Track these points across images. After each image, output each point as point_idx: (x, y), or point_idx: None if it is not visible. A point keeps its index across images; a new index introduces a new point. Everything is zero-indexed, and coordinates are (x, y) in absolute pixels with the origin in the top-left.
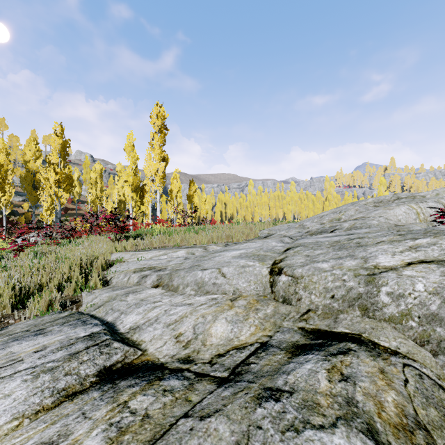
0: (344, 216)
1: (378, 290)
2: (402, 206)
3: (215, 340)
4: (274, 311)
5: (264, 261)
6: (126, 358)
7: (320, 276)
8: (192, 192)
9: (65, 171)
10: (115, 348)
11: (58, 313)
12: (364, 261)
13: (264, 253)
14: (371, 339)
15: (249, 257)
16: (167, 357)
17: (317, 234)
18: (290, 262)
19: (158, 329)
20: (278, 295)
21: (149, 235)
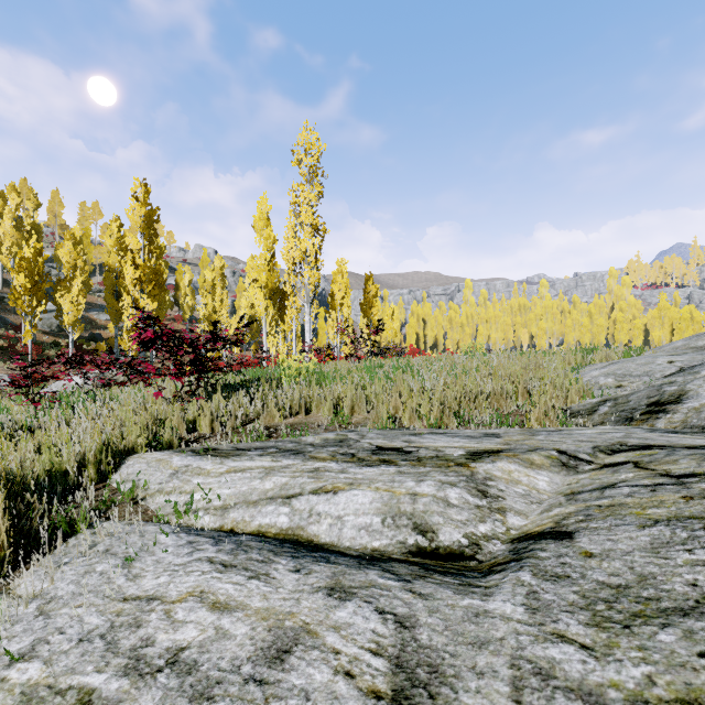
0: None
1: None
2: None
3: None
4: None
5: None
6: None
7: None
8: (371, 297)
9: (151, 263)
10: None
11: None
12: None
13: None
14: None
15: None
16: None
17: None
18: None
19: None
20: None
21: (272, 384)
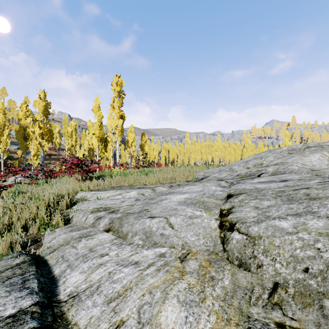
0: (265, 161)
1: None
2: (316, 154)
3: None
4: (233, 283)
5: (210, 209)
6: None
7: (283, 239)
8: (144, 142)
9: (47, 126)
10: None
11: (14, 257)
12: None
13: (208, 199)
14: None
15: (195, 205)
16: None
17: (246, 177)
18: (240, 215)
19: (97, 307)
20: (232, 255)
21: (109, 176)
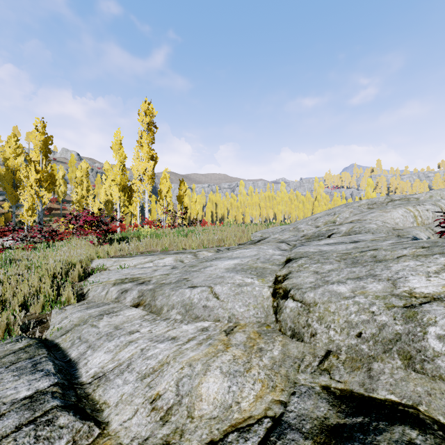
0: (339, 218)
1: (424, 330)
2: (400, 209)
3: (206, 407)
4: (283, 353)
5: (264, 276)
6: (75, 444)
7: (339, 304)
8: (183, 193)
9: (47, 169)
10: (60, 426)
11: (14, 341)
12: (393, 285)
13: (262, 265)
14: (434, 417)
15: (246, 271)
16: (136, 444)
17: (314, 239)
18: (296, 281)
19: (129, 384)
20: (285, 325)
21: (136, 238)
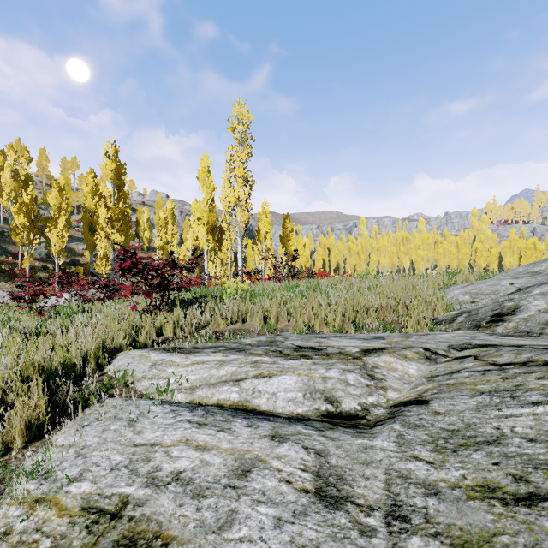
0: None
1: None
2: None
3: None
4: None
5: None
6: None
7: None
8: (288, 232)
9: (120, 206)
10: None
11: None
12: None
13: None
14: None
15: None
16: None
17: None
18: None
19: None
20: None
21: (216, 300)
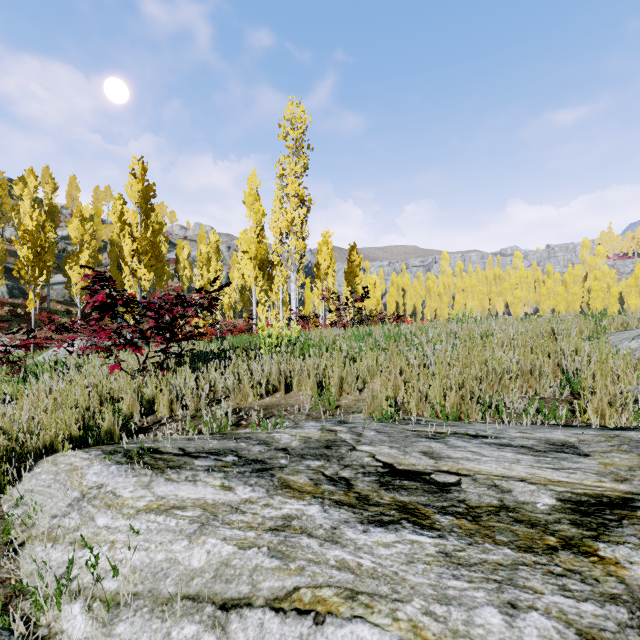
0: None
1: None
2: None
3: None
4: None
5: None
6: None
7: None
8: (355, 266)
9: (148, 235)
10: None
11: None
12: None
13: None
14: None
15: None
16: None
17: None
18: None
19: None
20: None
21: (251, 354)
